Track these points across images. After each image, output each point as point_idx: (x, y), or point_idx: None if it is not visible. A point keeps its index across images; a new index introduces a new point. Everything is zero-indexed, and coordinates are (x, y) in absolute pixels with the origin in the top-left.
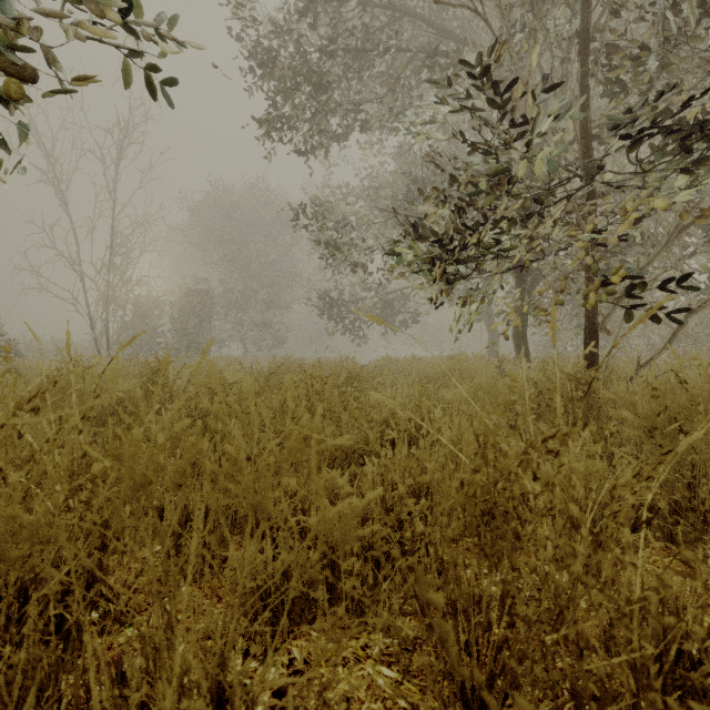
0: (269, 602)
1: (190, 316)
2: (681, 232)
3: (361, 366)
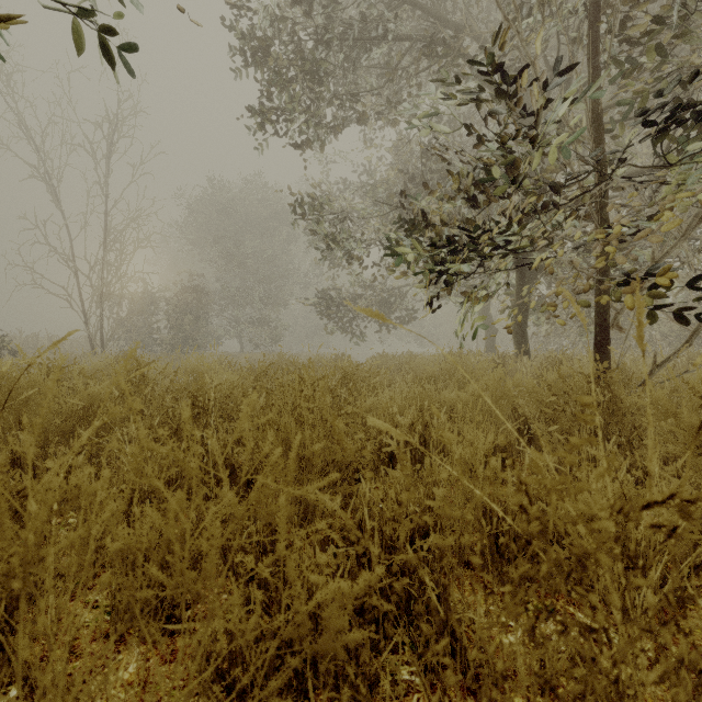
0: (234, 684)
1: (186, 313)
2: (701, 221)
3: (356, 365)
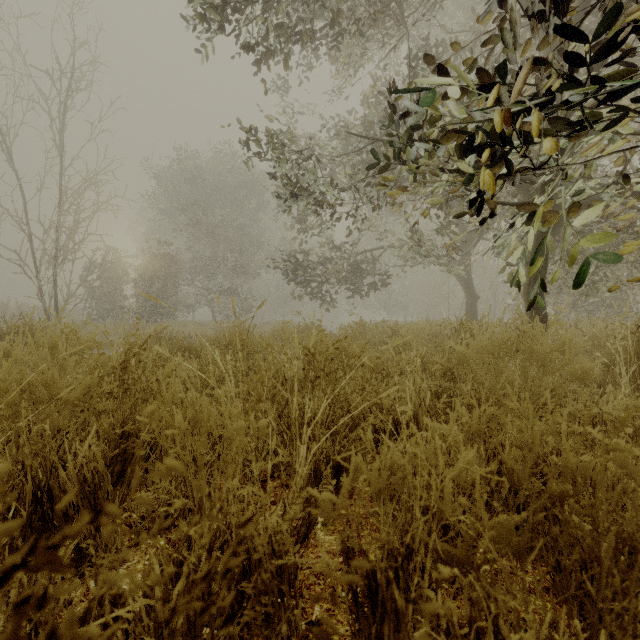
0: None
1: (153, 280)
2: None
3: (334, 343)
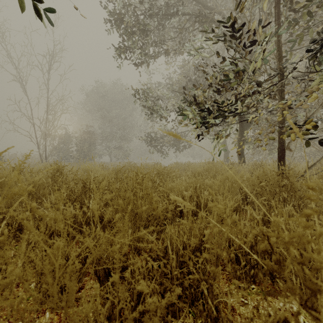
0: None
1: (85, 143)
2: None
3: (164, 167)
